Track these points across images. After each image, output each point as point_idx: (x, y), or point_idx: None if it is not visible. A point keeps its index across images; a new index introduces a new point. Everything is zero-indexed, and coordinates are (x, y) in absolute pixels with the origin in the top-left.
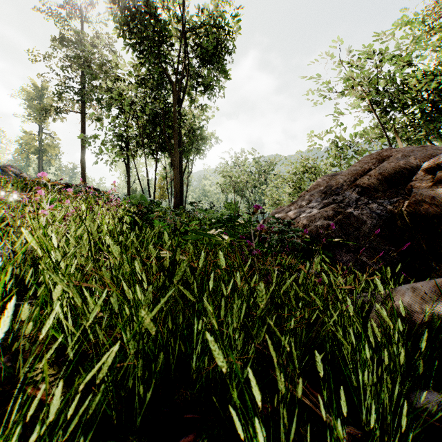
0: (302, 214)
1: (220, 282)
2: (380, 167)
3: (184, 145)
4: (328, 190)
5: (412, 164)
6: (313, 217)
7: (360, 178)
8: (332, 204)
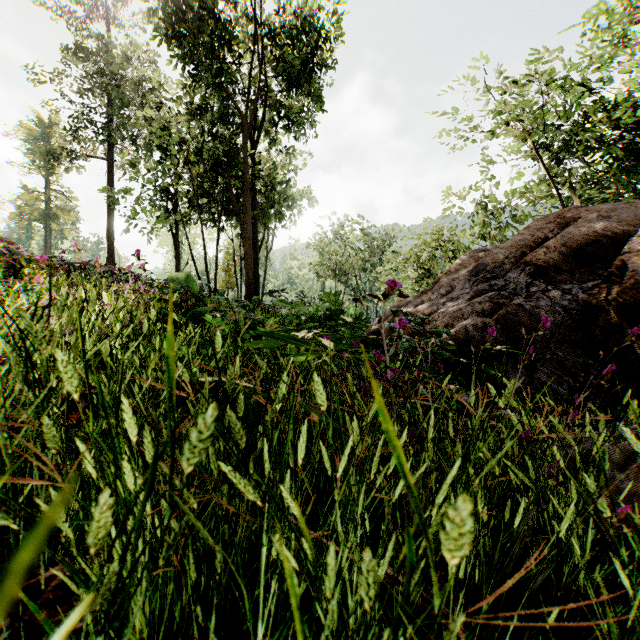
0: (441, 308)
1: (318, 437)
2: (564, 234)
3: (260, 207)
4: (480, 271)
5: (615, 228)
6: (460, 312)
7: (532, 252)
8: (488, 292)
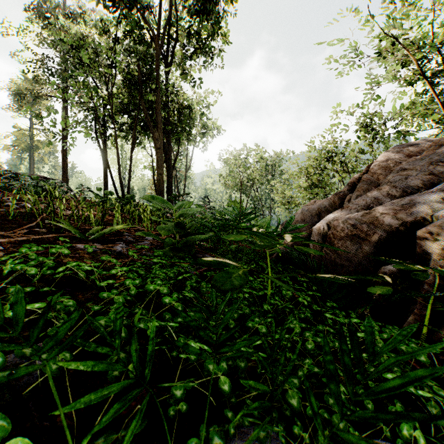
0: (440, 207)
1: None
2: None
3: (174, 125)
4: None
5: None
6: None
7: None
8: None
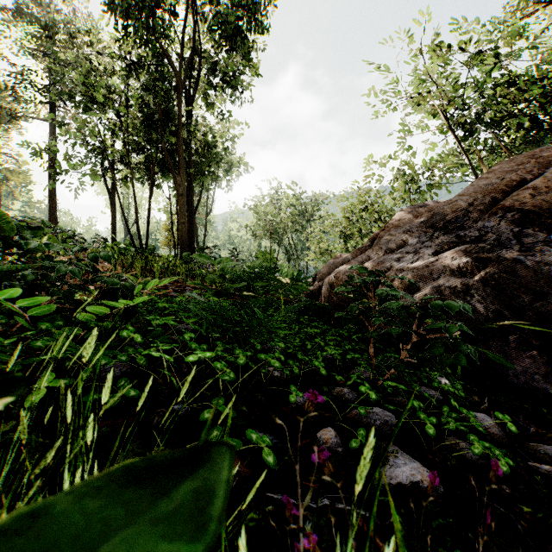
0: (395, 264)
1: None
2: None
3: (196, 166)
4: (438, 221)
5: None
6: (427, 269)
7: (511, 195)
8: (458, 245)
